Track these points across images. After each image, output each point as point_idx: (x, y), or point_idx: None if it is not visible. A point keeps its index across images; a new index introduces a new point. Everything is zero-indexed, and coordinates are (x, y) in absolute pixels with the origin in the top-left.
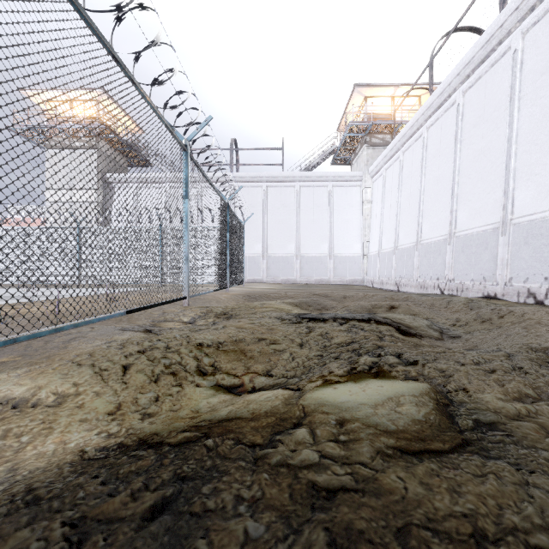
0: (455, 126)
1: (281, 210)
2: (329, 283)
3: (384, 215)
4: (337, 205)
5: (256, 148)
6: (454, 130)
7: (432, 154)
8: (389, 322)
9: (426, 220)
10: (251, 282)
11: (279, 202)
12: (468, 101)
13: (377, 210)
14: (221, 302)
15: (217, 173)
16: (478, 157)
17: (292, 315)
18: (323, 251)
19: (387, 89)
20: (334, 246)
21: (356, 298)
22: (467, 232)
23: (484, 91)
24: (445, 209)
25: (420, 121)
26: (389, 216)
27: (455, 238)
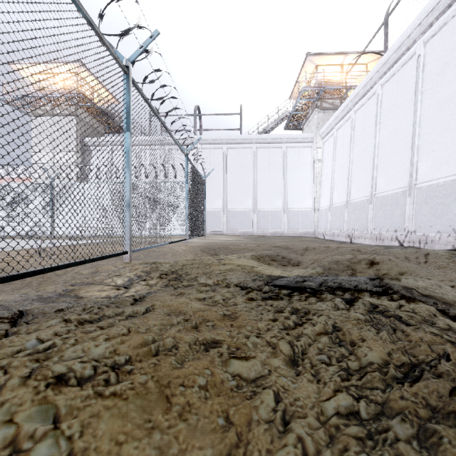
0: (415, 78)
1: (240, 169)
2: (283, 235)
3: (335, 172)
4: (290, 164)
5: (217, 114)
6: (413, 83)
7: (388, 110)
8: (418, 297)
9: (381, 174)
10: (213, 234)
11: (237, 162)
12: (431, 51)
13: (328, 168)
14: (177, 255)
15: (182, 136)
16: (443, 105)
17: (260, 280)
18: (278, 206)
19: (337, 57)
20: (287, 201)
21: (318, 250)
22: (432, 182)
23: (450, 36)
24: (403, 162)
25: (374, 79)
26: (340, 173)
27: (416, 189)
